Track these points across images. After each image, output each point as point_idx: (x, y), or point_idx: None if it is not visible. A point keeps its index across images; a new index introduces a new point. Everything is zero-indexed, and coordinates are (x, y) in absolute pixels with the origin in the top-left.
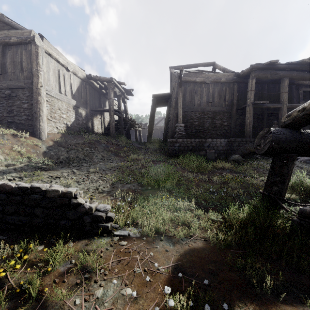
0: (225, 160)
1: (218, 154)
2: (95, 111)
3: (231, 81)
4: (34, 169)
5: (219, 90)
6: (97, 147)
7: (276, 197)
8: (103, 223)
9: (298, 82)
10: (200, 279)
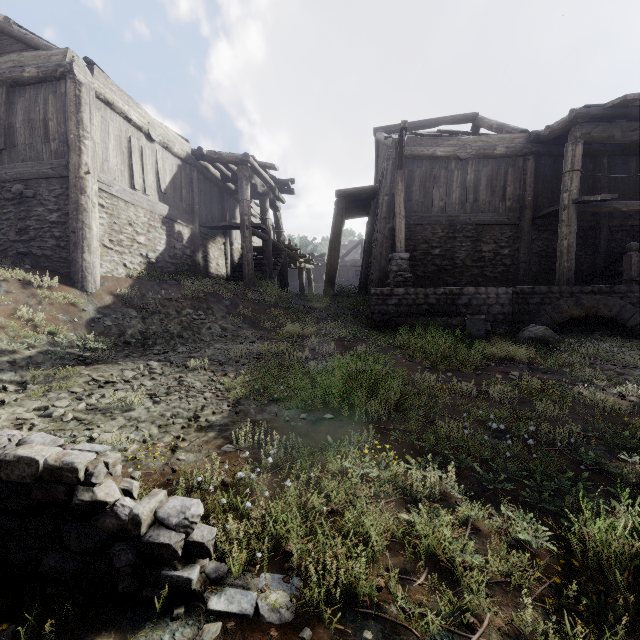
0: (509, 337)
1: (492, 323)
2: (212, 228)
3: (520, 153)
4: (59, 362)
5: (491, 174)
6: (211, 306)
7: None
8: (175, 566)
9: None
10: None
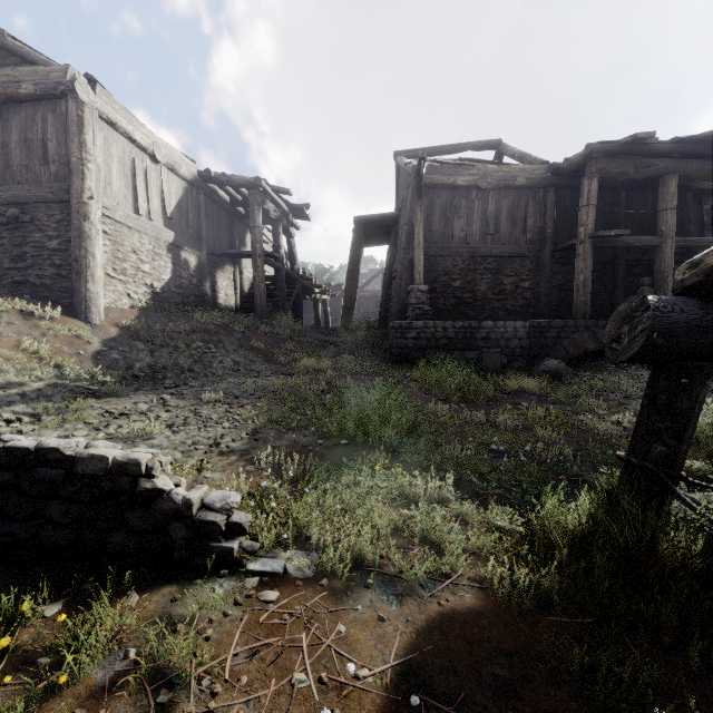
0: (526, 371)
1: (510, 357)
2: (220, 255)
3: (540, 184)
4: (69, 395)
5: (512, 205)
6: (222, 340)
7: (661, 471)
8: (220, 539)
9: (699, 184)
10: (471, 708)
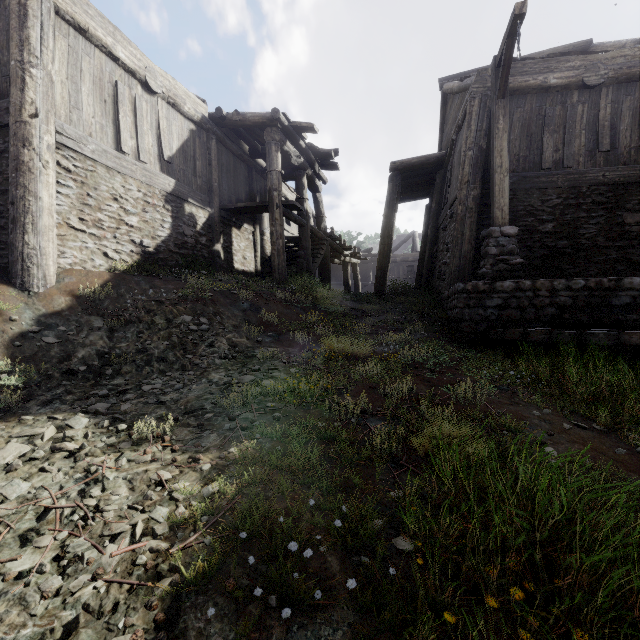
0: None
1: None
2: (235, 211)
3: None
4: None
5: (639, 105)
6: (221, 311)
7: None
8: None
9: None
10: None
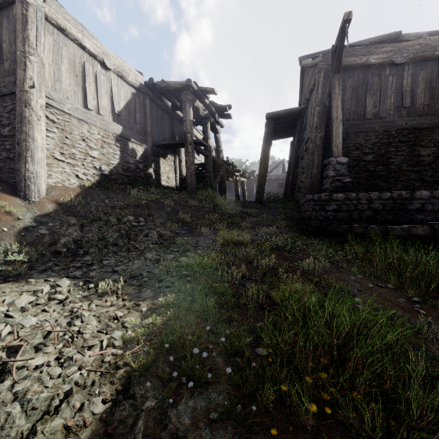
0: None
1: None
2: (162, 146)
3: None
4: None
5: (430, 76)
6: (152, 213)
7: None
8: None
9: None
10: None
